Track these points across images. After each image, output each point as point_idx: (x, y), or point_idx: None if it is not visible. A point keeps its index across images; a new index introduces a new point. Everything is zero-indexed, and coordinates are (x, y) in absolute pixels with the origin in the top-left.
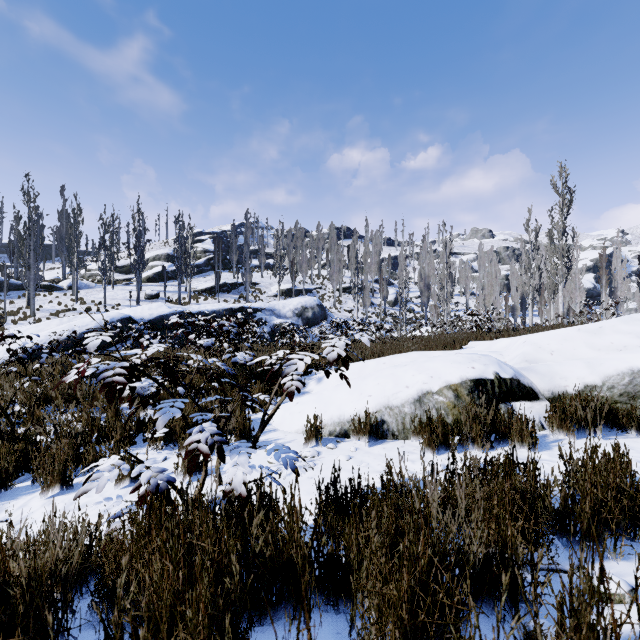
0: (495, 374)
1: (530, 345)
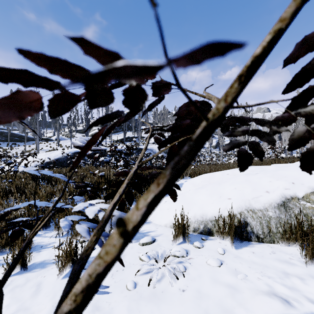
0: None
1: None
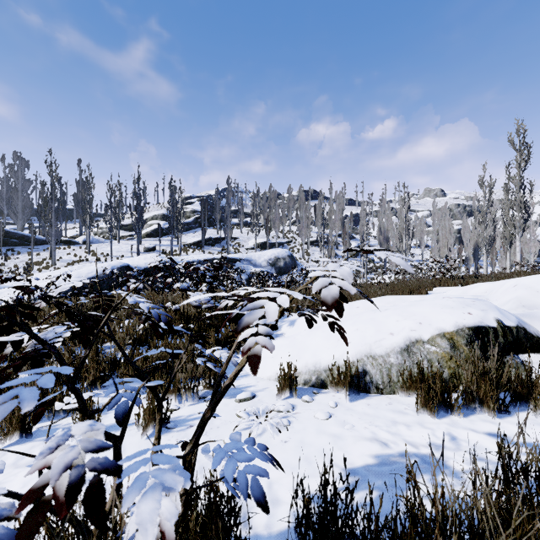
0: (497, 321)
1: (525, 289)
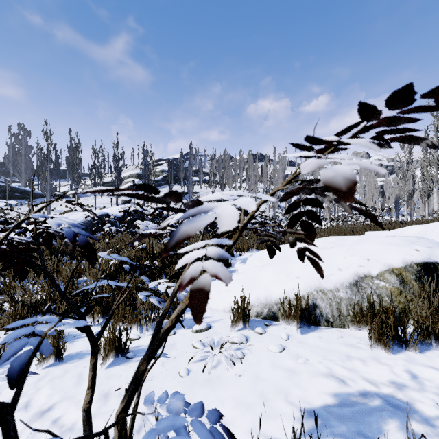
0: None
1: None
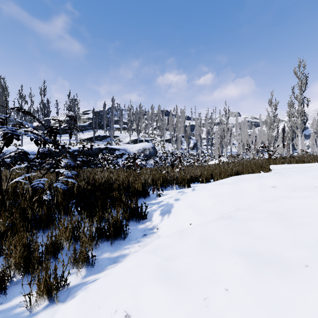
0: None
1: None
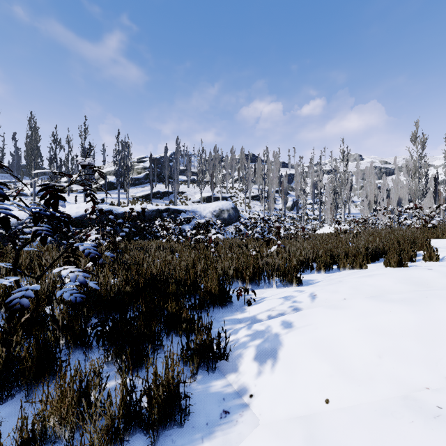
0: None
1: None
